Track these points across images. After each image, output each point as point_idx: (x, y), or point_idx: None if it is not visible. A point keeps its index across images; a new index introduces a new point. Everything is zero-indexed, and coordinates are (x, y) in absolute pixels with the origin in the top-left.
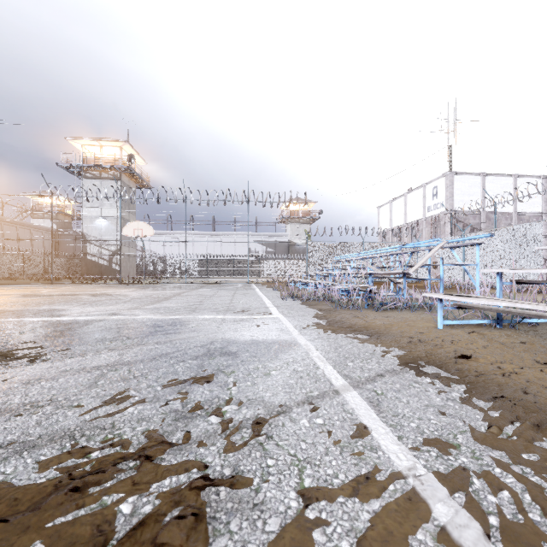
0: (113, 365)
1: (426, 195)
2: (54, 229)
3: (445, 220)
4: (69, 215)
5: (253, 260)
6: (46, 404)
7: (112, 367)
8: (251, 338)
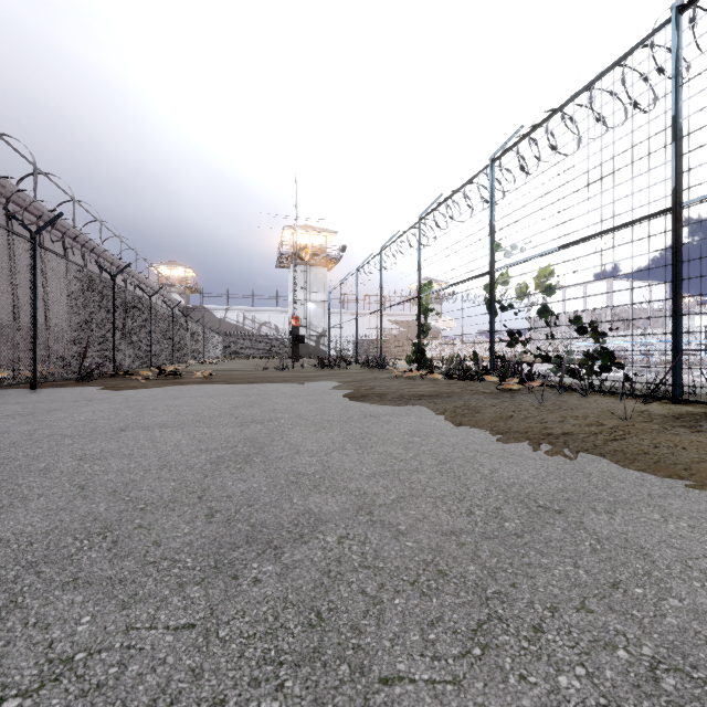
0: None
1: (587, 292)
2: (183, 305)
3: (606, 313)
4: (193, 289)
5: (403, 340)
6: None
7: None
8: None
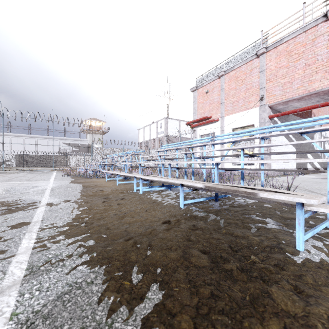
0: None
1: (158, 126)
2: None
3: (164, 139)
4: None
5: (62, 155)
6: None
7: None
8: (31, 185)
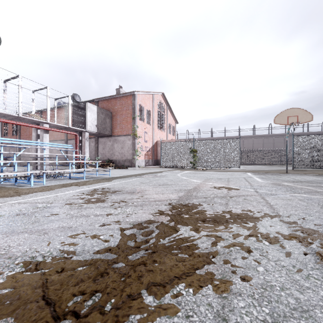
0: (19, 232)
1: None
2: None
3: None
4: None
5: None
6: (74, 217)
7: (22, 231)
8: None
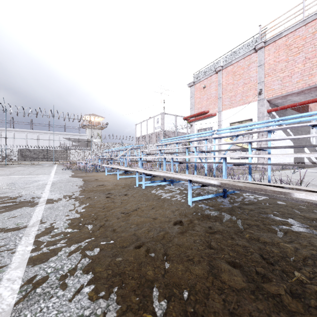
0: None
1: (155, 121)
2: None
3: (161, 134)
4: None
5: (62, 150)
6: None
7: None
8: (31, 180)
